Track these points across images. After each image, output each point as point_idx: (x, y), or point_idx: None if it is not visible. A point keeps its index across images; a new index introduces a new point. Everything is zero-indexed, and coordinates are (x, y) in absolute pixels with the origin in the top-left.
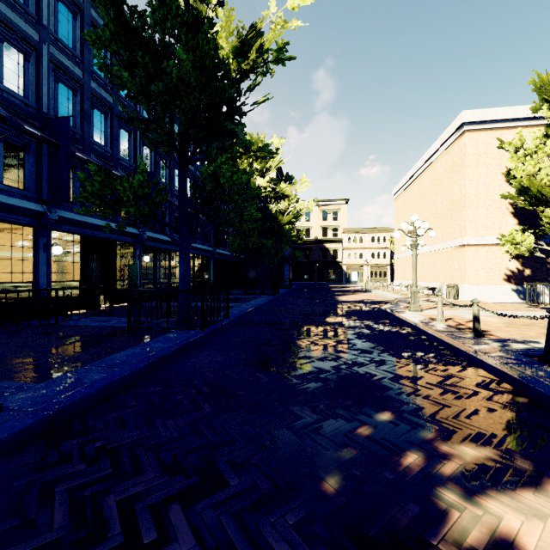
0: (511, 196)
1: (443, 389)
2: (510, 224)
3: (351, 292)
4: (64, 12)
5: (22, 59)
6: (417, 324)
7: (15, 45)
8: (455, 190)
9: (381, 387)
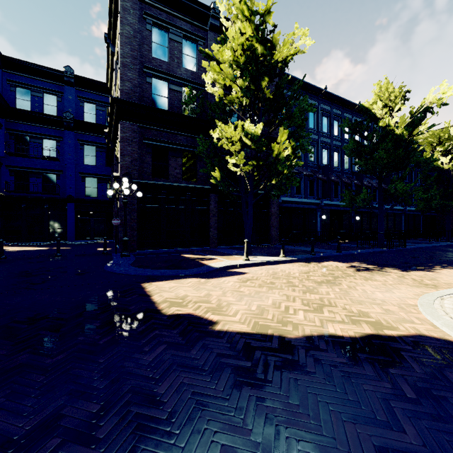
0: None
1: None
2: None
3: None
4: (324, 120)
5: (313, 148)
6: None
7: (311, 145)
8: None
9: None
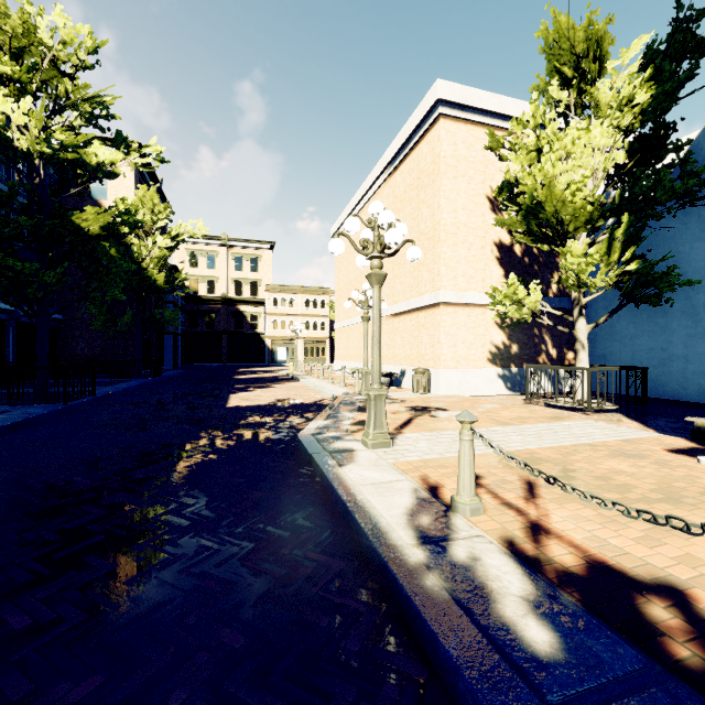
0: (512, 221)
1: None
2: (496, 276)
3: (265, 382)
4: None
5: None
6: (415, 579)
7: None
8: (423, 215)
9: None
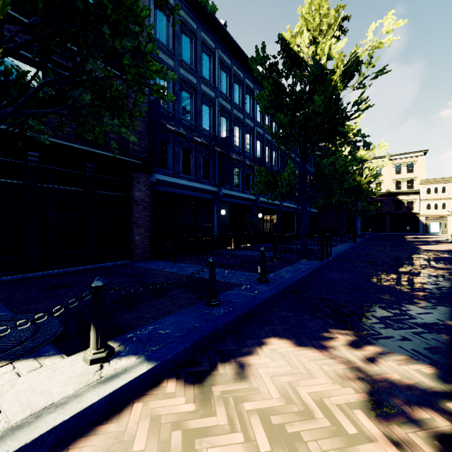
0: None
1: None
2: None
3: (433, 242)
4: (222, 75)
5: (208, 110)
6: None
7: (206, 104)
8: None
9: None
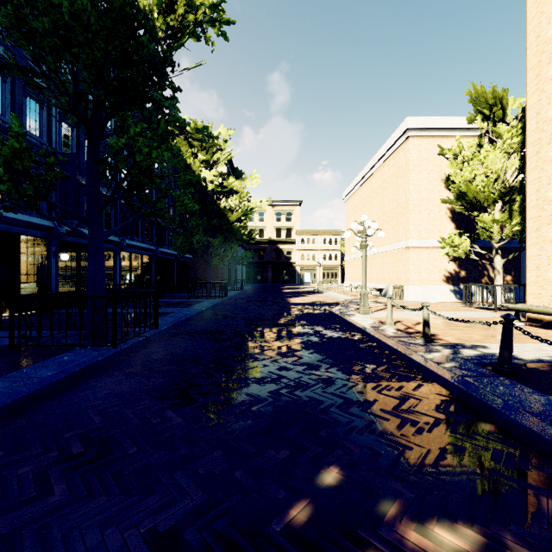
0: (450, 201)
1: (400, 419)
2: (449, 228)
3: (303, 294)
4: None
5: None
6: (367, 329)
7: None
8: (400, 193)
9: (328, 421)
